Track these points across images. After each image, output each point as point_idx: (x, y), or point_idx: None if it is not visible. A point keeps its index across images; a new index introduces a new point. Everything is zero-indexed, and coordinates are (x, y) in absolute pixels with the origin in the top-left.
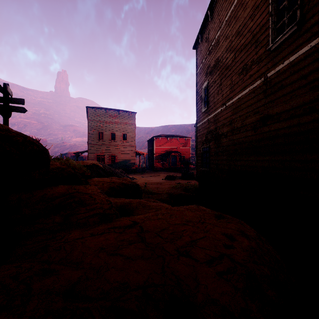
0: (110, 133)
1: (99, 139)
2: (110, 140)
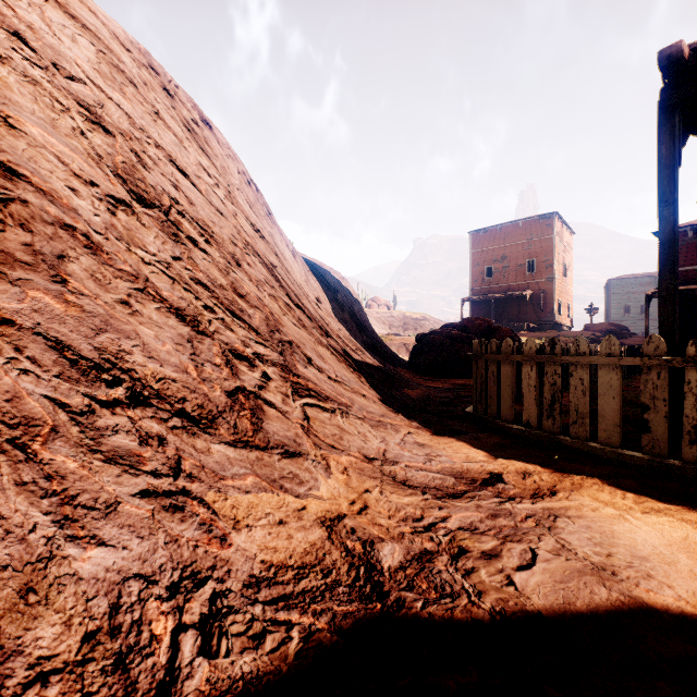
0: (641, 306)
1: (624, 314)
2: (641, 314)
